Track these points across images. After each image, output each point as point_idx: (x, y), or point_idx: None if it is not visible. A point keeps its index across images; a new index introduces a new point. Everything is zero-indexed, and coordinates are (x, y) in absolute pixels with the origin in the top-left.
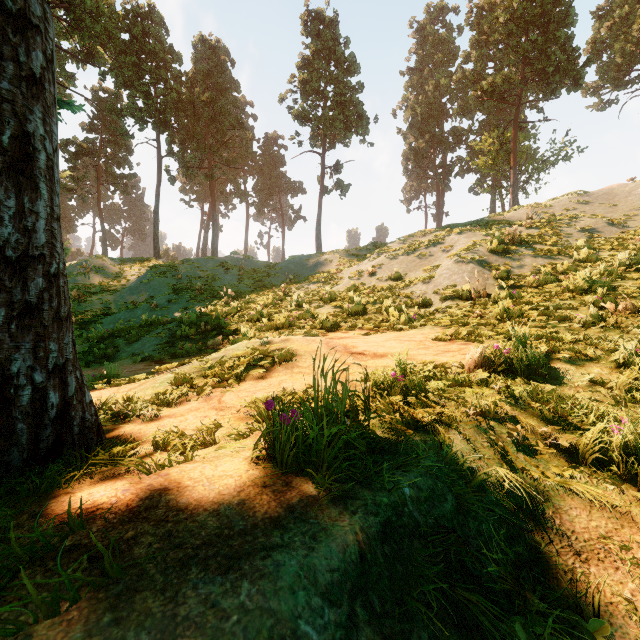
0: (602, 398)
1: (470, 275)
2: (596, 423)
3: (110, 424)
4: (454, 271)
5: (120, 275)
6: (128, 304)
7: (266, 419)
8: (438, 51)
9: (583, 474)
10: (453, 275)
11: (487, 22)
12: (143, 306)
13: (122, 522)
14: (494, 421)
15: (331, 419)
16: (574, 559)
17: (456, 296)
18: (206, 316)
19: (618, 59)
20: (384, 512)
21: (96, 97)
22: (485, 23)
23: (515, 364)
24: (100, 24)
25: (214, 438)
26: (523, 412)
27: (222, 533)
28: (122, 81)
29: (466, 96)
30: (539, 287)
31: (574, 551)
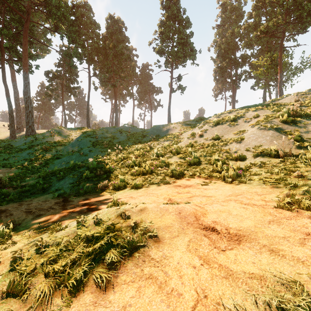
0: None
1: (272, 138)
2: None
3: None
4: (259, 135)
5: (69, 136)
6: (70, 152)
7: None
8: (233, 14)
9: None
10: (258, 138)
11: None
12: (76, 154)
13: None
14: None
15: None
16: None
17: (266, 154)
18: (103, 163)
19: None
20: None
21: (61, 50)
22: None
23: None
24: (60, 11)
25: None
26: None
27: None
28: (71, 39)
29: (249, 37)
30: None
31: None
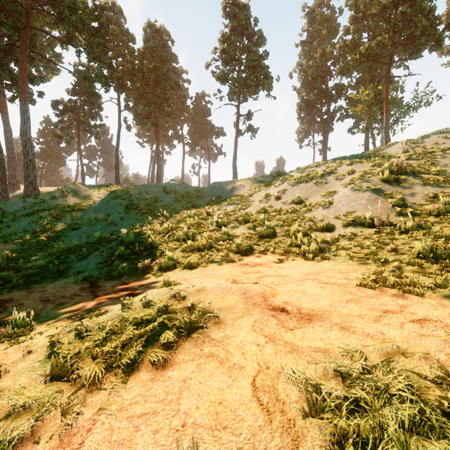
0: None
1: (368, 202)
2: None
3: None
4: (352, 198)
5: (89, 197)
6: (92, 220)
7: None
8: (324, 28)
9: None
10: (351, 202)
11: (362, 3)
12: (102, 222)
13: None
14: None
15: None
16: None
17: (359, 223)
18: (143, 235)
19: None
20: None
21: (77, 70)
22: (361, 4)
23: None
24: (76, 15)
25: None
26: None
27: None
28: (92, 56)
29: (346, 60)
30: (440, 216)
31: None
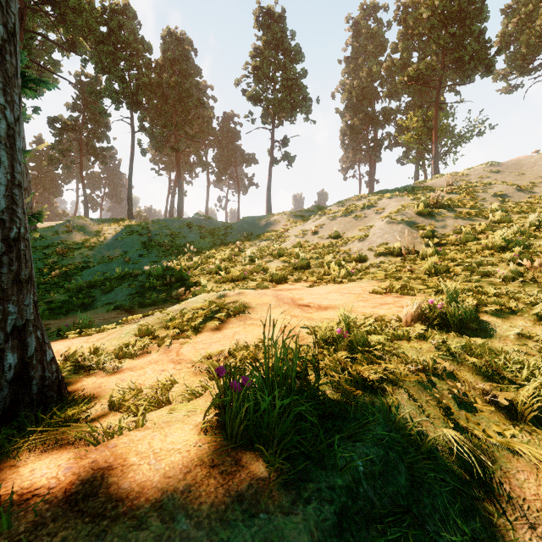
0: (530, 351)
1: (400, 234)
2: (529, 377)
3: (74, 377)
4: (386, 231)
5: (99, 233)
6: (105, 258)
7: (218, 381)
8: (370, 43)
9: (524, 432)
10: (385, 234)
11: (412, 18)
12: (118, 260)
13: (55, 517)
14: (435, 377)
15: (282, 385)
16: (530, 534)
17: (388, 253)
18: (171, 269)
19: (523, 50)
20: (339, 497)
21: (79, 81)
22: (410, 19)
23: (448, 318)
24: (81, 18)
25: (168, 397)
26: (460, 366)
27: (162, 536)
28: (101, 67)
29: (394, 81)
30: (461, 245)
31: (529, 523)
